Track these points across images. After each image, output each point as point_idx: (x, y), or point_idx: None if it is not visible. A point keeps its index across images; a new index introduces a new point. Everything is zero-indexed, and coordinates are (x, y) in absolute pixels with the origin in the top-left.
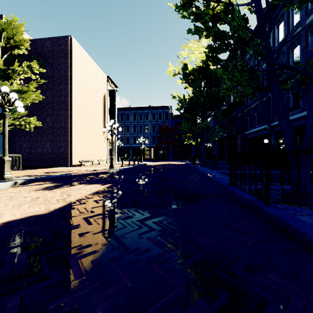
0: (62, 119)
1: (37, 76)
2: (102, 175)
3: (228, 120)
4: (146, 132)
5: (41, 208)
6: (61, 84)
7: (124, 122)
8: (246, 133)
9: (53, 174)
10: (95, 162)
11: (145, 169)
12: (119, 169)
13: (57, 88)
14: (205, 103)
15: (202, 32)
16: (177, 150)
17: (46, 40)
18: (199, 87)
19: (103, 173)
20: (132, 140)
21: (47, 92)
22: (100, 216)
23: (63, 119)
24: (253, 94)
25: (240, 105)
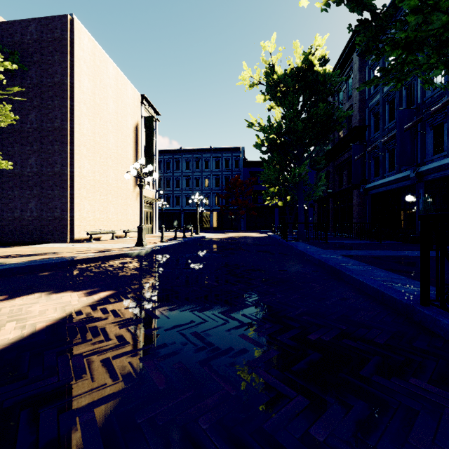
0: (57, 160)
1: (1, 75)
2: (115, 261)
3: (334, 167)
4: (205, 187)
5: None
6: (55, 98)
7: (173, 172)
8: (368, 186)
9: (11, 260)
10: (120, 233)
11: (201, 248)
12: (152, 248)
13: (49, 105)
14: (304, 134)
15: None
16: (253, 215)
17: (29, 22)
18: (297, 103)
19: (118, 257)
20: (184, 200)
21: (31, 112)
22: None
23: (59, 160)
24: None
25: (358, 142)
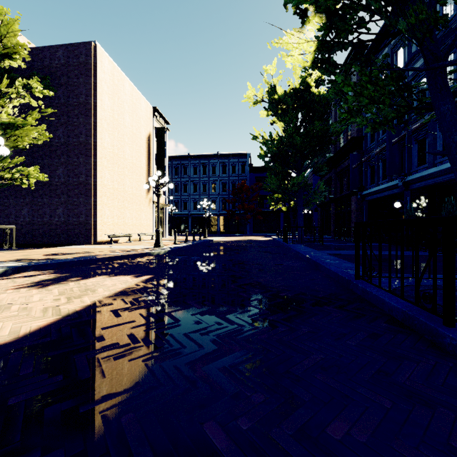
0: (82, 171)
1: (40, 101)
2: (141, 258)
3: (336, 174)
4: (212, 192)
5: (5, 328)
6: (80, 116)
7: (180, 177)
8: (364, 193)
9: (61, 257)
10: (134, 237)
11: (210, 249)
12: (168, 248)
13: (75, 122)
14: (303, 147)
15: (312, 1)
16: (259, 220)
17: (57, 48)
18: (295, 121)
19: (143, 256)
20: (191, 204)
21: (59, 128)
22: (114, 350)
23: (84, 171)
24: (399, 119)
25: (356, 151)
